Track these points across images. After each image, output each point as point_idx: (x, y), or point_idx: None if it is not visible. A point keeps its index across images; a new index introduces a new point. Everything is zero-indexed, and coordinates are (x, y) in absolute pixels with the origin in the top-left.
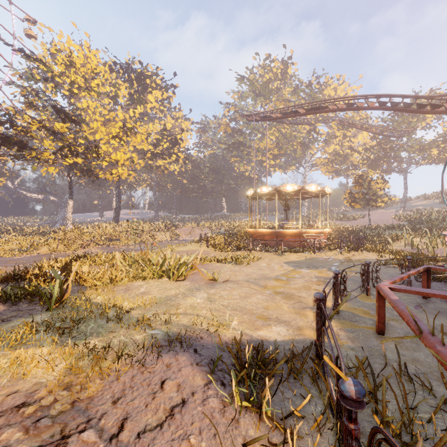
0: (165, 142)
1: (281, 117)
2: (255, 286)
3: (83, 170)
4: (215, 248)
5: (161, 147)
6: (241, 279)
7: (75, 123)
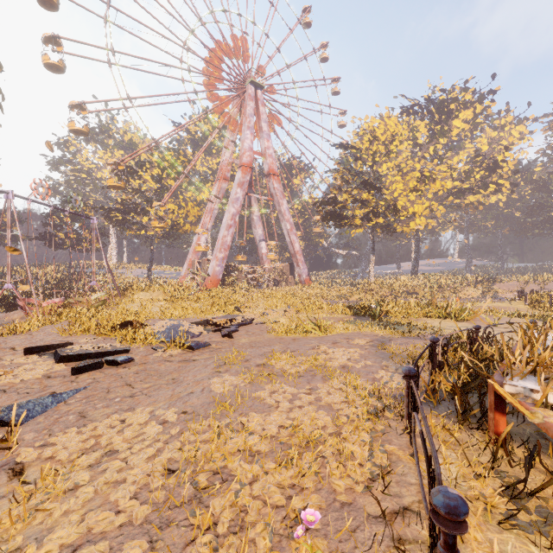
0: (477, 171)
1: None
2: None
3: (382, 227)
4: (533, 307)
5: (472, 178)
6: None
7: (377, 190)
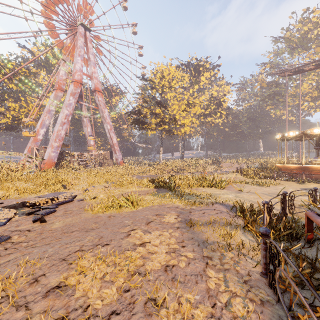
0: (212, 105)
1: (314, 68)
2: (266, 196)
3: (166, 131)
4: (246, 177)
5: (209, 108)
6: (258, 192)
7: (165, 108)
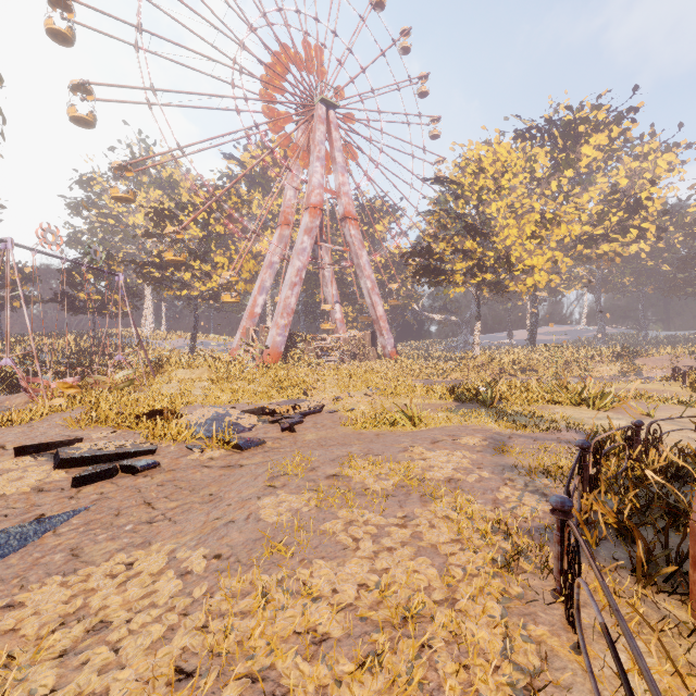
0: (613, 212)
1: None
2: None
3: (490, 285)
4: (695, 390)
5: (607, 221)
6: None
7: (485, 237)
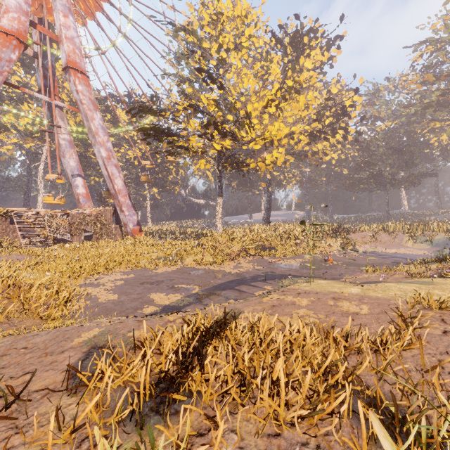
0: (327, 116)
1: None
2: None
3: (233, 162)
4: None
5: (321, 125)
6: None
7: (222, 87)
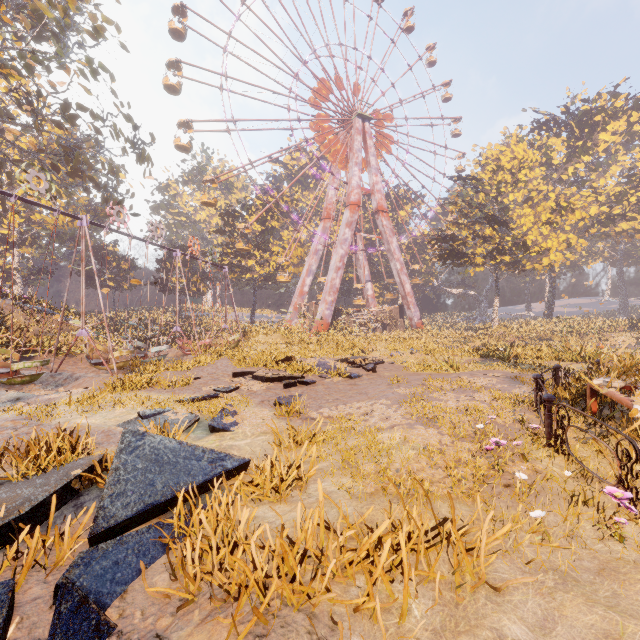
0: (631, 193)
1: None
2: None
3: (508, 264)
4: None
5: (625, 201)
6: None
7: (503, 225)
